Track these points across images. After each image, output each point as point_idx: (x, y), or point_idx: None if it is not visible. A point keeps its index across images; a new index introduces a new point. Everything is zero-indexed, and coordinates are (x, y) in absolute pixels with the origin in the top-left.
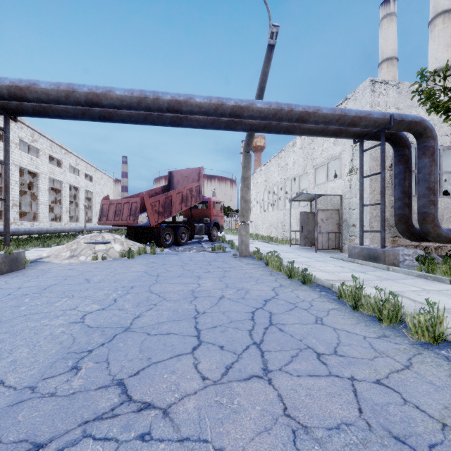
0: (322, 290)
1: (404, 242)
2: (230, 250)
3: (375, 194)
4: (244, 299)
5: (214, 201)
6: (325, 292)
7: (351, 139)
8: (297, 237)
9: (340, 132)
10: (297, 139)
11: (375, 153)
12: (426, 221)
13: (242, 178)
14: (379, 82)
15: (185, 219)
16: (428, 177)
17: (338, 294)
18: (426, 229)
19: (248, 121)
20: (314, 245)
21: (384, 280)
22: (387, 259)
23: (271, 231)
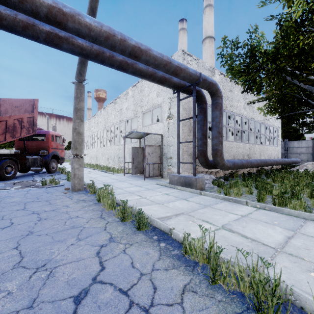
0: (160, 238)
1: (201, 169)
2: (65, 182)
3: (185, 135)
4: (31, 312)
5: (53, 134)
6: (165, 241)
7: (172, 89)
8: (130, 167)
9: (164, 80)
10: (129, 90)
11: (185, 105)
12: (217, 155)
13: (74, 109)
14: (187, 54)
15: (18, 151)
16: (218, 125)
17: (183, 250)
18: (217, 160)
19: (77, 42)
20: (142, 173)
21: (205, 207)
22: (198, 185)
23: (109, 162)
